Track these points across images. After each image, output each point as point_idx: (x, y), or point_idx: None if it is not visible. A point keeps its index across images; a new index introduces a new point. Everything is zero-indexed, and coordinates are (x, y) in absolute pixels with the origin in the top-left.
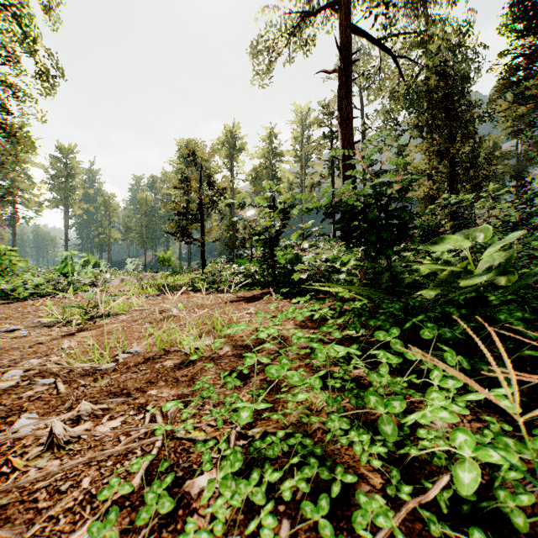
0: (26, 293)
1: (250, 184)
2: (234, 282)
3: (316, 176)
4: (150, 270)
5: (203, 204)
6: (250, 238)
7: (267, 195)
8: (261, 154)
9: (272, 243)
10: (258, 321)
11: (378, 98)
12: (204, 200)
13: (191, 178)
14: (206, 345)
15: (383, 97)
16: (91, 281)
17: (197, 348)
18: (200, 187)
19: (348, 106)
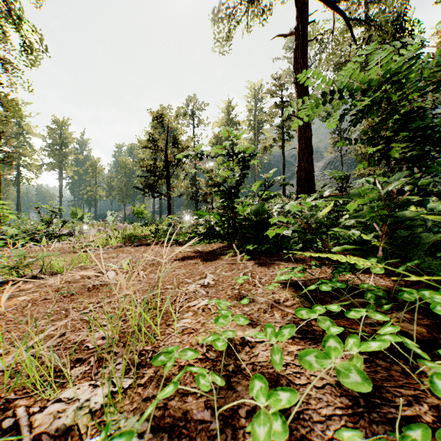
0: (1, 243)
1: (212, 149)
2: (194, 234)
3: (268, 141)
4: (128, 221)
5: (169, 162)
6: (211, 193)
7: (228, 143)
8: (221, 123)
9: (233, 193)
10: (219, 344)
11: (324, 70)
12: (170, 159)
13: (157, 139)
14: (91, 409)
15: (328, 69)
16: (68, 231)
17: (62, 430)
18: (166, 147)
19: (303, 66)
